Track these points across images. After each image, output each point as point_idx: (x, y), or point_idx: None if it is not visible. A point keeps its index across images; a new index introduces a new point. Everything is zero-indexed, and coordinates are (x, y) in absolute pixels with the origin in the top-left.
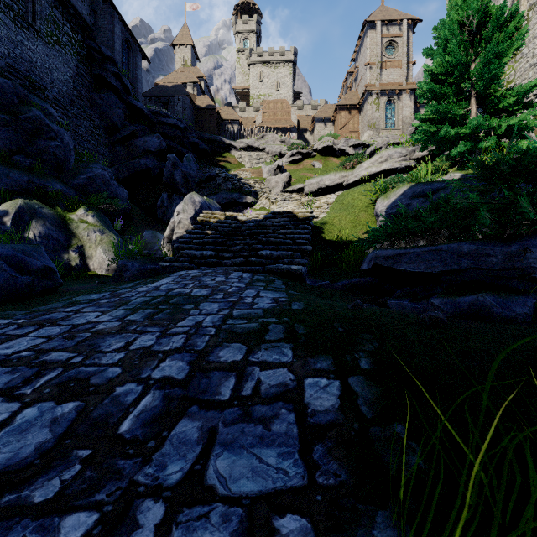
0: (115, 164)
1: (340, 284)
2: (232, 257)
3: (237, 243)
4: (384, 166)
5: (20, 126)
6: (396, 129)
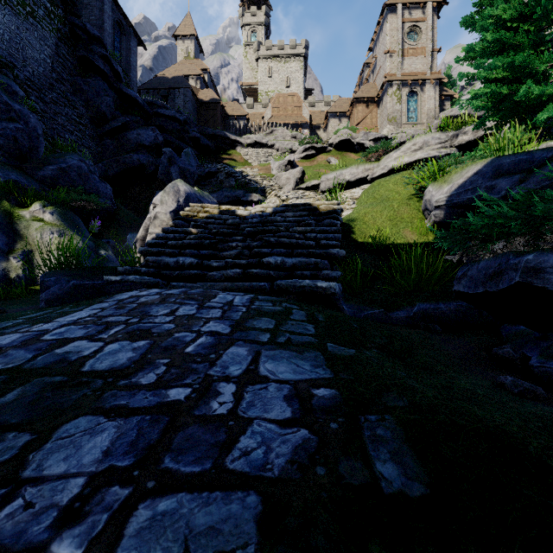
0: (103, 159)
1: (403, 313)
2: (222, 266)
3: (233, 246)
4: (419, 155)
5: None
6: (419, 124)
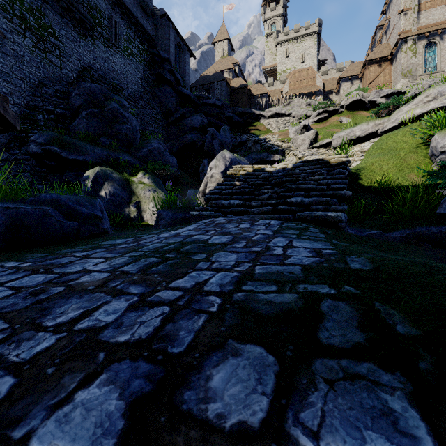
0: (170, 140)
1: (396, 234)
2: (259, 205)
3: (265, 192)
4: (432, 105)
5: (104, 116)
6: (438, 72)
